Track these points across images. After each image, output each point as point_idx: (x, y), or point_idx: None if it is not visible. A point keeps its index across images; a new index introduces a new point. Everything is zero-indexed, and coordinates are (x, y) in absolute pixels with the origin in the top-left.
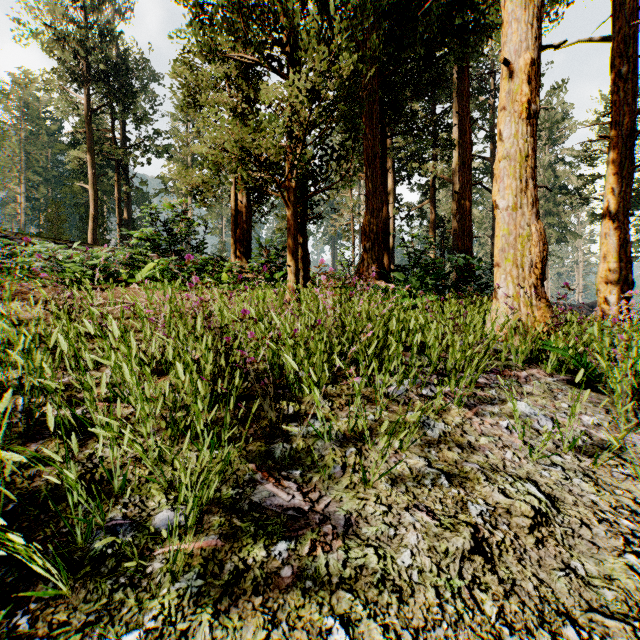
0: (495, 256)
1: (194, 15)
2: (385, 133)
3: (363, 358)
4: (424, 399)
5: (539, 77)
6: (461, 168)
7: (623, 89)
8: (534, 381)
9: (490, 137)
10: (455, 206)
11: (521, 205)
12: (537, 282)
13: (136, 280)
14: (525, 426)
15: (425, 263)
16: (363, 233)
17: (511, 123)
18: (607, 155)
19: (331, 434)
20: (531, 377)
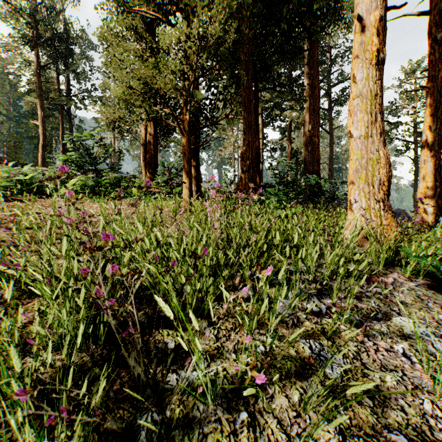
0: (350, 175)
1: None
2: (257, 87)
3: (248, 270)
4: (316, 323)
5: (385, 31)
6: (312, 113)
7: (438, 51)
8: (402, 288)
9: (328, 95)
10: (305, 142)
11: (371, 134)
12: (384, 197)
13: (60, 193)
14: (429, 357)
15: (287, 181)
16: (241, 159)
17: (363, 68)
18: (425, 101)
19: (216, 391)
20: (395, 282)
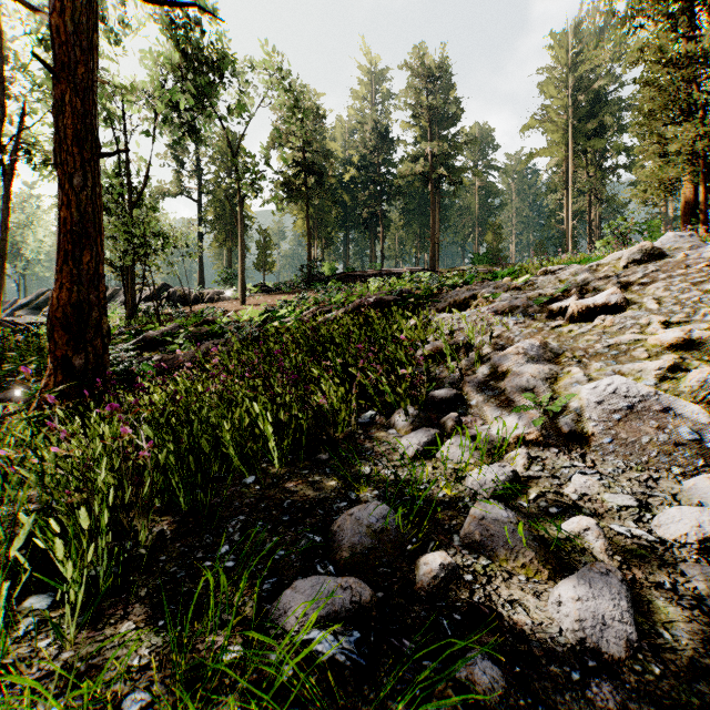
0: None
1: (646, 72)
2: None
3: None
4: None
5: None
6: None
7: None
8: None
9: None
10: None
11: None
12: None
13: None
14: None
15: None
16: None
17: None
18: None
19: None
20: None
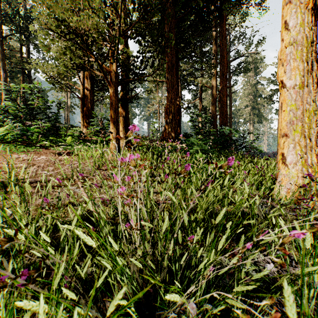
0: (283, 127)
1: None
2: (177, 56)
3: None
4: None
5: None
6: (221, 77)
7: None
8: None
9: (228, 67)
10: (213, 101)
11: (307, 84)
12: None
13: None
14: None
15: (203, 132)
16: (165, 113)
17: (297, 14)
18: None
19: None
20: None
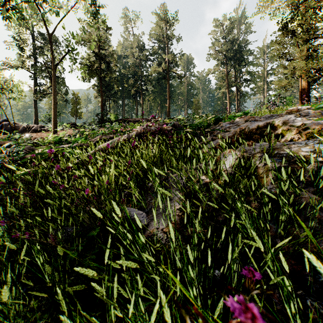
0: None
1: (281, 22)
2: None
3: None
4: None
5: None
6: None
7: None
8: None
9: None
10: None
11: None
12: None
13: None
14: None
15: None
16: None
17: None
18: None
19: None
20: None
